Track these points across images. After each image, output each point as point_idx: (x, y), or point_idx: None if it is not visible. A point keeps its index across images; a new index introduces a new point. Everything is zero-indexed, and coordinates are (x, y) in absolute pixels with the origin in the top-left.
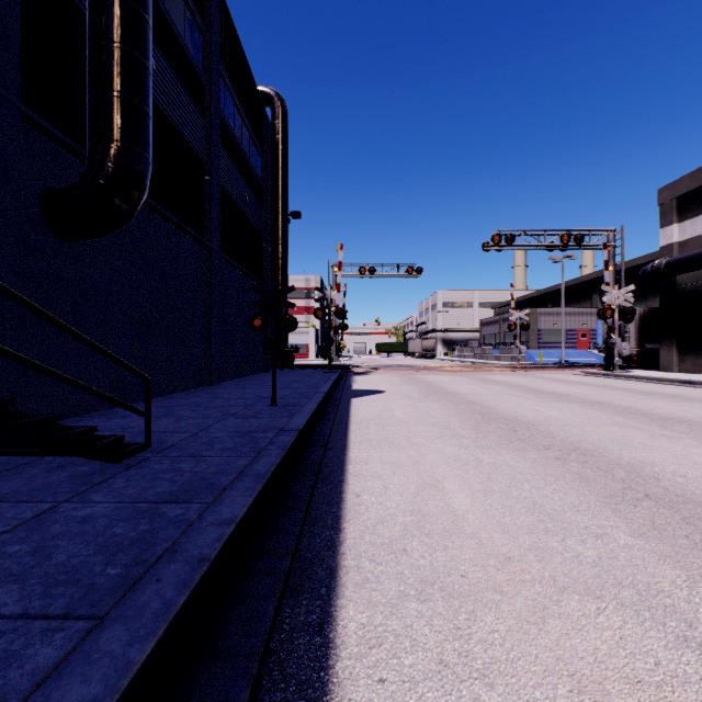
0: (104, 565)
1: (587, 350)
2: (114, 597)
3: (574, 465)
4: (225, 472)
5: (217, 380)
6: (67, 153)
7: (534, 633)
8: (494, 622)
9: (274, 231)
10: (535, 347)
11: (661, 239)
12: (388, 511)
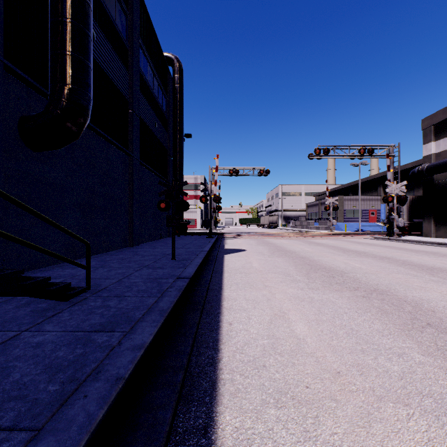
0: (47, 382)
1: (375, 223)
2: (51, 410)
3: (375, 301)
4: (139, 308)
5: (137, 242)
6: (36, 92)
7: (364, 435)
8: (333, 426)
9: (174, 146)
10: (342, 221)
11: (424, 151)
12: (252, 336)
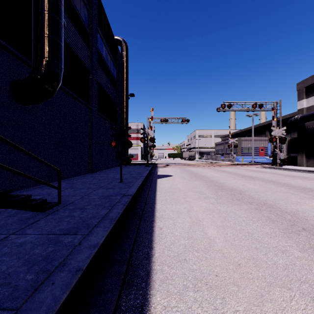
0: (25, 273)
1: (263, 156)
2: (27, 294)
3: (265, 212)
4: (95, 217)
5: (95, 170)
6: (23, 63)
7: (258, 312)
8: (235, 305)
9: (122, 102)
10: (240, 155)
11: (298, 106)
12: (176, 237)
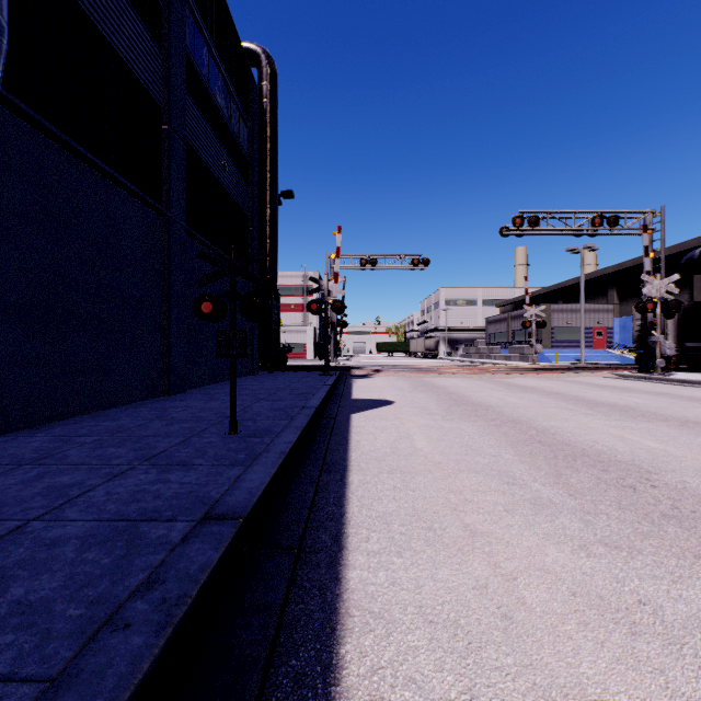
0: None
1: (604, 349)
2: None
3: None
4: None
5: (180, 387)
6: None
7: None
8: None
9: (261, 211)
10: (548, 346)
11: None
12: None
